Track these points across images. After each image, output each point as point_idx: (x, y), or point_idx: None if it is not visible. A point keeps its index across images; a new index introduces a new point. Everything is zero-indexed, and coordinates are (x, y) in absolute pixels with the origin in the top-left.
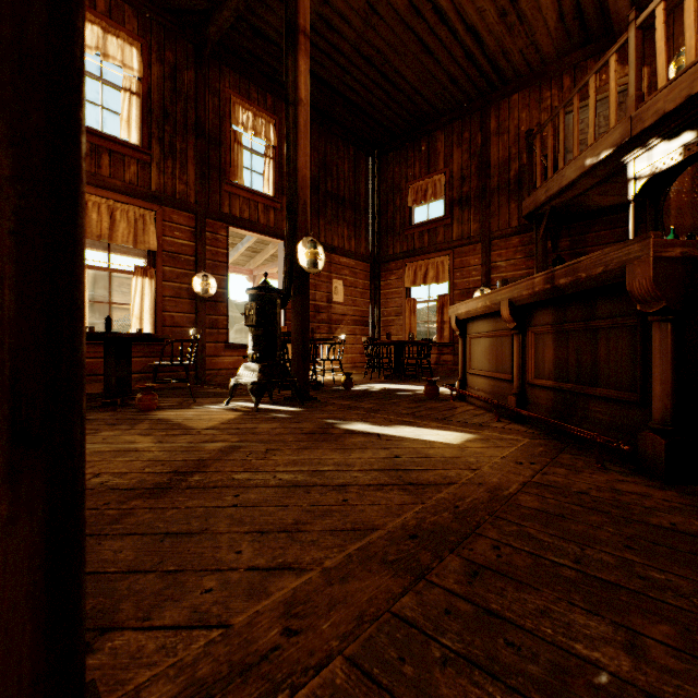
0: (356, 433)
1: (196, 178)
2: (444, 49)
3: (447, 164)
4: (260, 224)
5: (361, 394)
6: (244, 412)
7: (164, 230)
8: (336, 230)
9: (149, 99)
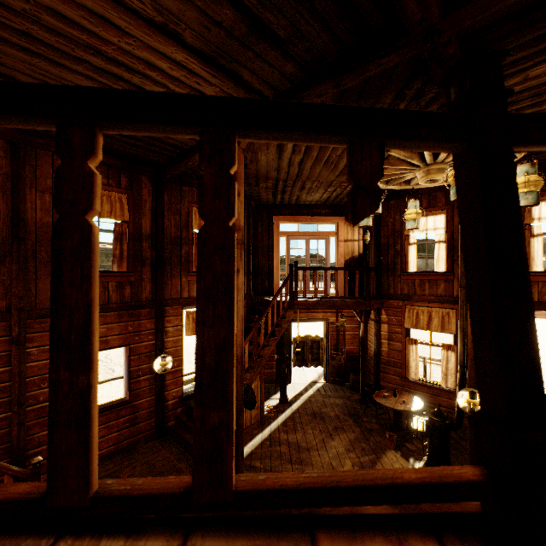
0: None
1: None
2: None
3: None
4: None
5: None
6: None
7: None
8: None
9: (452, 239)
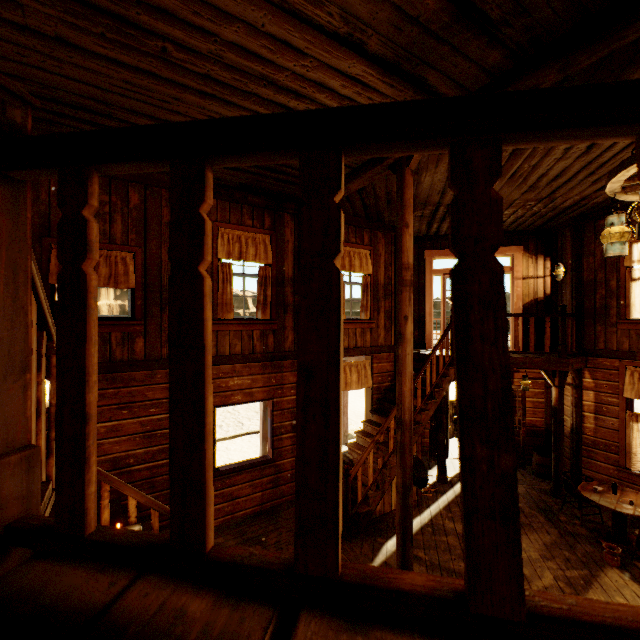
0: None
1: None
2: None
3: None
4: None
5: None
6: None
7: None
8: None
9: None
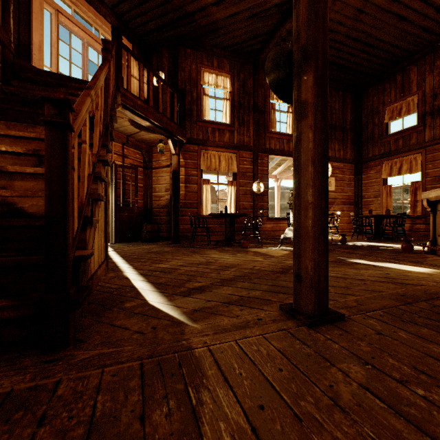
0: (359, 263)
1: (253, 133)
2: (417, 13)
3: (419, 87)
4: (284, 151)
5: (353, 247)
6: (291, 251)
7: (239, 162)
8: (330, 146)
9: (233, 100)
